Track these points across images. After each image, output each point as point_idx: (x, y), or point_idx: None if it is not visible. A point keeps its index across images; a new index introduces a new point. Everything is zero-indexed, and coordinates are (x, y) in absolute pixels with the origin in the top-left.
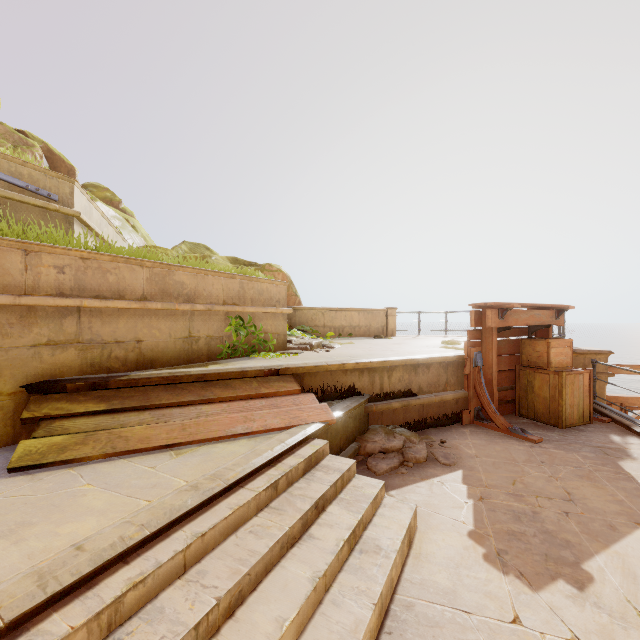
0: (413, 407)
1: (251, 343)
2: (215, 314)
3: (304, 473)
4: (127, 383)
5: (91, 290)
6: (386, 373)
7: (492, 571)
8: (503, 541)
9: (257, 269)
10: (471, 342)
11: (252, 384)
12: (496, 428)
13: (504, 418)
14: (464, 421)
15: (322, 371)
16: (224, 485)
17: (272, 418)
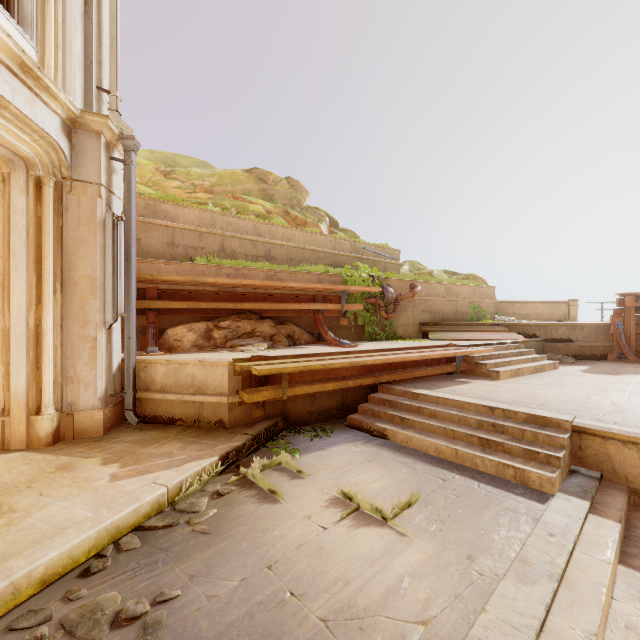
0: (572, 348)
1: (478, 316)
2: (464, 302)
3: (515, 349)
4: (445, 324)
5: (431, 294)
6: (554, 329)
7: (582, 372)
8: (592, 371)
9: (464, 277)
10: (615, 316)
11: (488, 328)
12: (628, 361)
13: (635, 356)
14: (609, 359)
15: (518, 326)
16: (493, 342)
17: (499, 337)
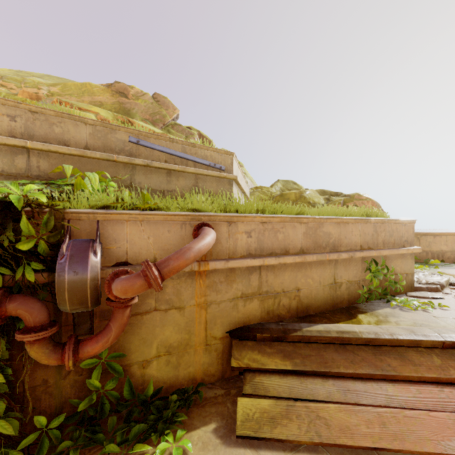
0: None
1: (382, 285)
2: (353, 259)
3: None
4: (301, 338)
5: (267, 248)
6: None
7: None
8: None
9: (347, 199)
10: None
11: (432, 359)
12: None
13: None
14: None
15: None
16: None
17: None
